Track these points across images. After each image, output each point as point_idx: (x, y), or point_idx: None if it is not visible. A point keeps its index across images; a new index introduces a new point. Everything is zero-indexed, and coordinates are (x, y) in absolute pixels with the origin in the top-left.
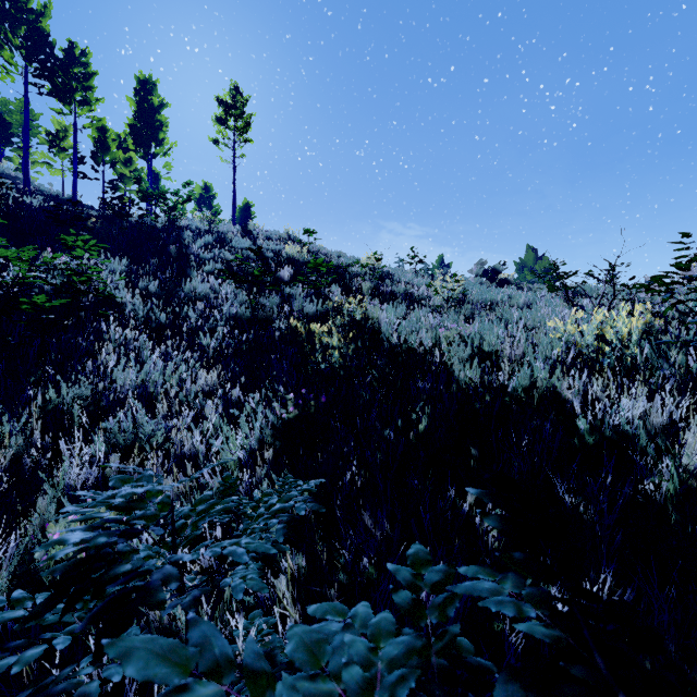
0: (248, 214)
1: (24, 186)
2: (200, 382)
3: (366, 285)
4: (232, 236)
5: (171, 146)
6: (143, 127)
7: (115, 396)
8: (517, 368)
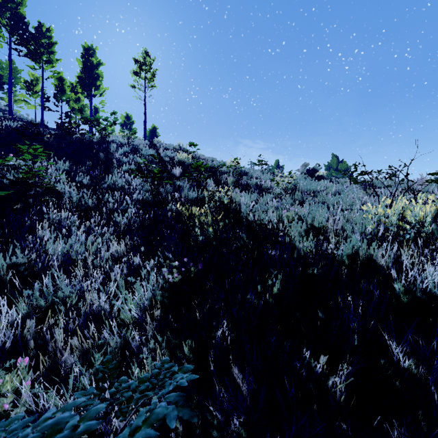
0: (155, 134)
1: (9, 115)
2: (112, 250)
3: (230, 180)
4: (142, 147)
5: (104, 90)
6: (86, 78)
7: (45, 264)
8: (340, 240)
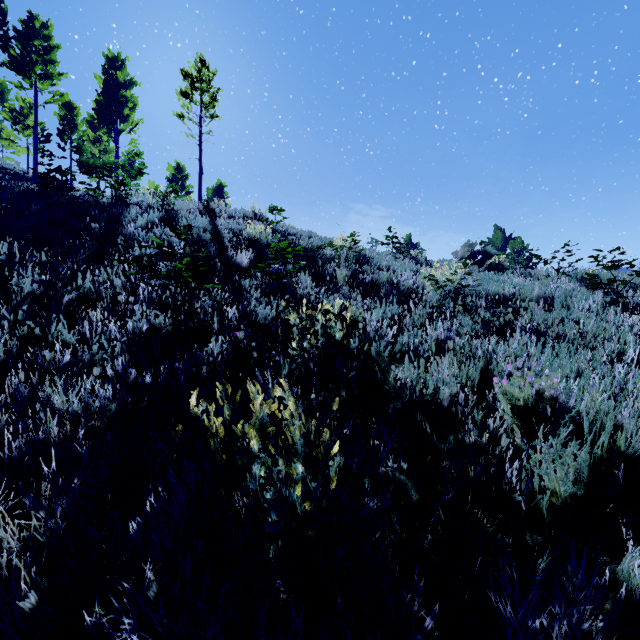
0: (221, 194)
1: None
2: None
3: (342, 273)
4: (186, 214)
5: (137, 123)
6: (106, 103)
7: None
8: None
